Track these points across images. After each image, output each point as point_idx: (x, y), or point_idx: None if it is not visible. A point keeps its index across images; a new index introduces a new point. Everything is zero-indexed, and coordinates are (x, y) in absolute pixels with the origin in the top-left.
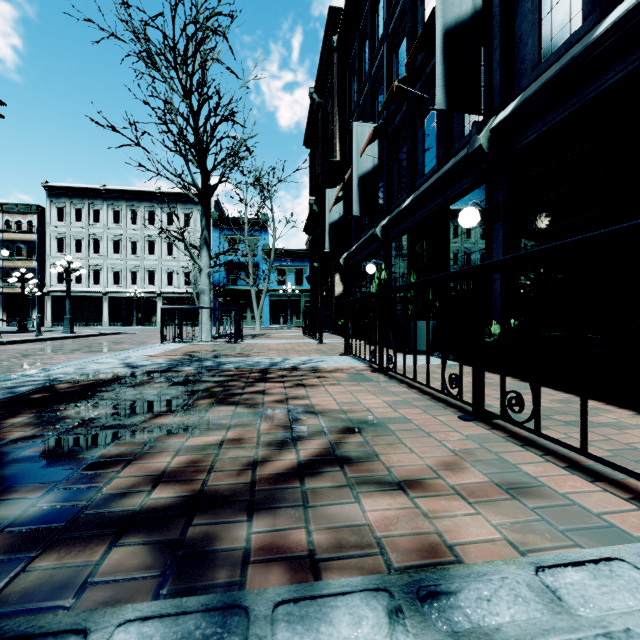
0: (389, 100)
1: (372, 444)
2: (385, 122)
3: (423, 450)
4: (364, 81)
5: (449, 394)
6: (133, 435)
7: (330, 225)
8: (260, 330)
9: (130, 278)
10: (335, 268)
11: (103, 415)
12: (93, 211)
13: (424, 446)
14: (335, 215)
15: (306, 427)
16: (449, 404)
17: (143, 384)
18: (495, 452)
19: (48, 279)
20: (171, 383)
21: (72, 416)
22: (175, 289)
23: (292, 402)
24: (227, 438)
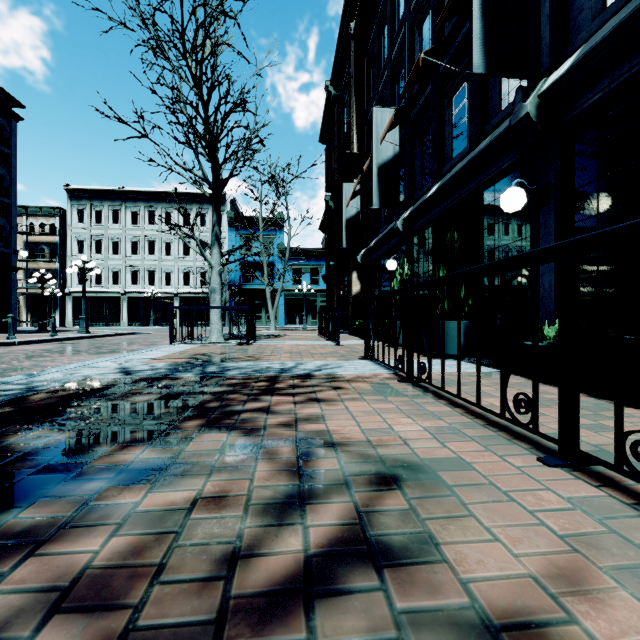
0: (414, 76)
1: (422, 512)
2: (408, 104)
3: (508, 530)
4: (383, 66)
5: (515, 421)
6: (76, 483)
7: (347, 221)
8: (275, 330)
9: (148, 278)
10: (352, 266)
11: (57, 444)
12: (112, 213)
13: (506, 520)
14: (352, 210)
15: (320, 473)
16: (513, 433)
17: (129, 396)
18: (630, 537)
19: (69, 280)
20: (162, 395)
21: (17, 445)
22: (191, 289)
23: (303, 426)
24: (205, 492)
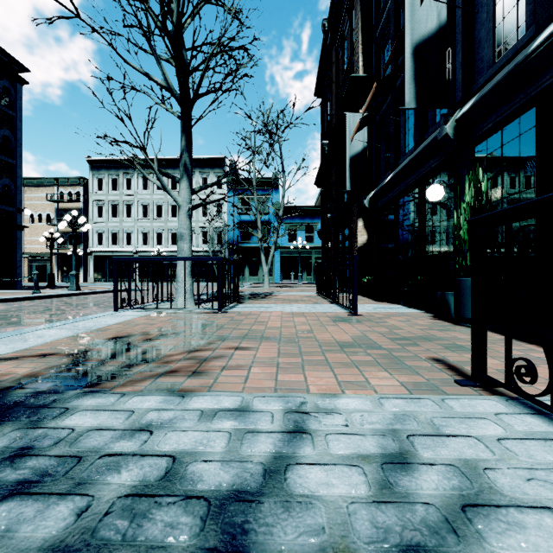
0: None
1: None
2: None
3: None
4: None
5: None
6: None
7: (351, 158)
8: (269, 287)
9: (156, 239)
10: (357, 212)
11: None
12: (126, 180)
13: None
14: (357, 145)
15: None
16: None
17: None
18: None
19: (91, 241)
20: None
21: None
22: (194, 248)
23: None
24: None
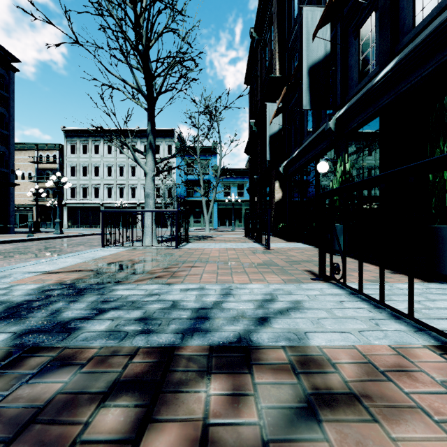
0: None
1: None
2: None
3: None
4: None
5: None
6: None
7: (270, 136)
8: (209, 232)
9: (119, 193)
10: (275, 176)
11: None
12: (94, 146)
13: None
14: (275, 127)
15: None
16: None
17: None
18: None
19: (65, 195)
20: None
21: None
22: None
23: None
24: None
